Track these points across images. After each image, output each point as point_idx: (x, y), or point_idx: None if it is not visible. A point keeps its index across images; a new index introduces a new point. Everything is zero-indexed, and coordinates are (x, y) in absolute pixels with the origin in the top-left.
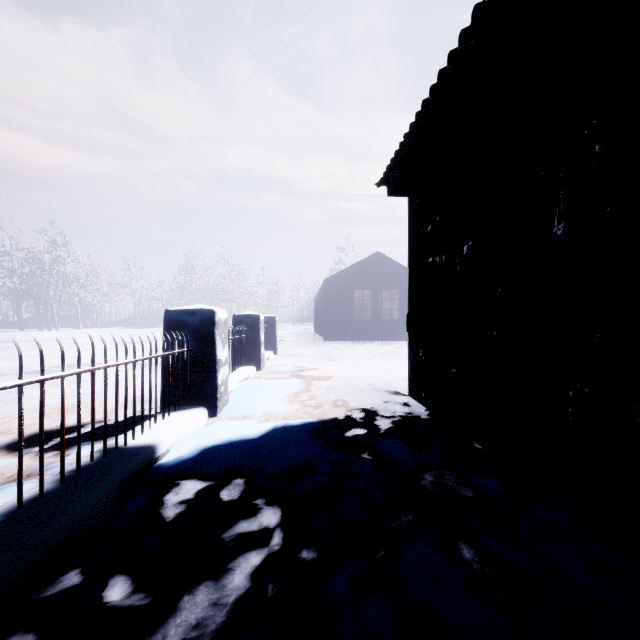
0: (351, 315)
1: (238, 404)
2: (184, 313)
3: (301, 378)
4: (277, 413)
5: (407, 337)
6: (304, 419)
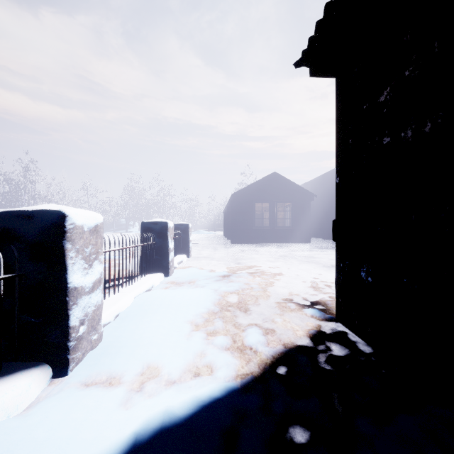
0: (253, 223)
1: (112, 346)
2: (16, 216)
3: (208, 288)
4: (163, 367)
5: (298, 241)
6: (201, 388)
